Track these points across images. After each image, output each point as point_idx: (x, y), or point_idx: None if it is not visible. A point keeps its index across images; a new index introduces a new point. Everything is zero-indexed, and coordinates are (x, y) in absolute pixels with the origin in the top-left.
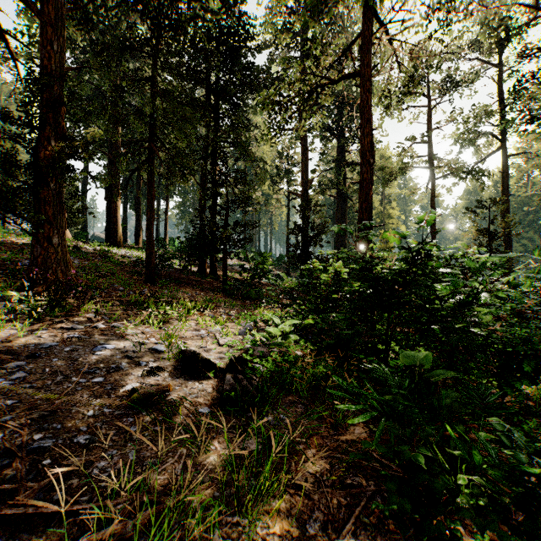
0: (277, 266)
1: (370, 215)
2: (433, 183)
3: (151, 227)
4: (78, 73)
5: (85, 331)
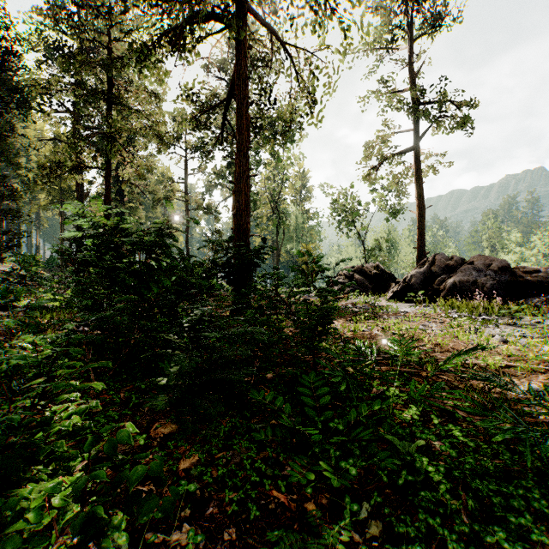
0: (48, 269)
1: None
2: (187, 212)
3: None
4: None
5: None
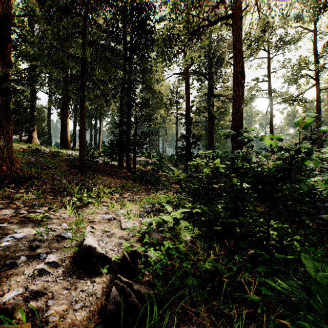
0: (170, 161)
1: (241, 123)
2: (271, 107)
3: (82, 135)
4: (42, 38)
5: (5, 219)
